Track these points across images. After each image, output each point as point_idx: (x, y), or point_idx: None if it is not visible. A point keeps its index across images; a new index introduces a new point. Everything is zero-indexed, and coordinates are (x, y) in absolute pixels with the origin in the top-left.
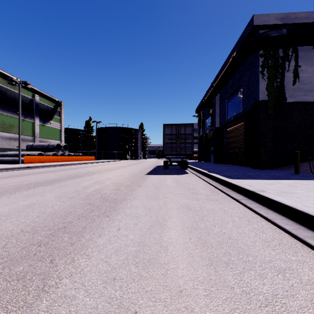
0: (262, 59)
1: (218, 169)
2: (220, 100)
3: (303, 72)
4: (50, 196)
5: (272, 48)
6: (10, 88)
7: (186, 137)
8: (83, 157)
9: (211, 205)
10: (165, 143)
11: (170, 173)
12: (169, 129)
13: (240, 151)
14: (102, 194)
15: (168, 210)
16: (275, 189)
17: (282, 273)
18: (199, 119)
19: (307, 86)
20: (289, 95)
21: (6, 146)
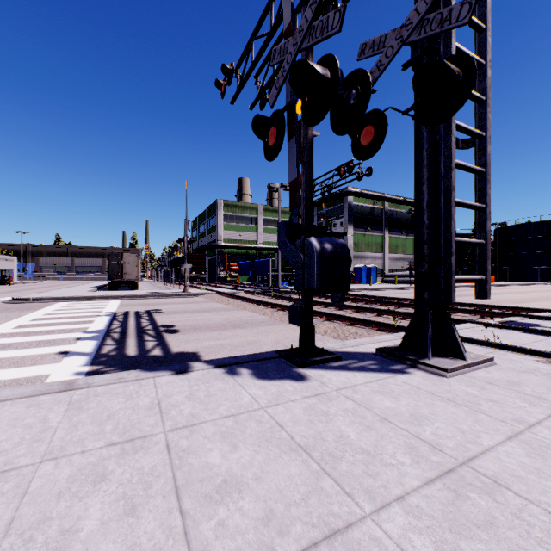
0: None
1: None
2: None
3: None
4: None
5: None
6: (396, 209)
7: None
8: None
9: None
10: None
11: None
12: None
13: None
14: (512, 300)
15: (548, 304)
16: None
17: None
18: None
19: None
20: None
21: (393, 267)
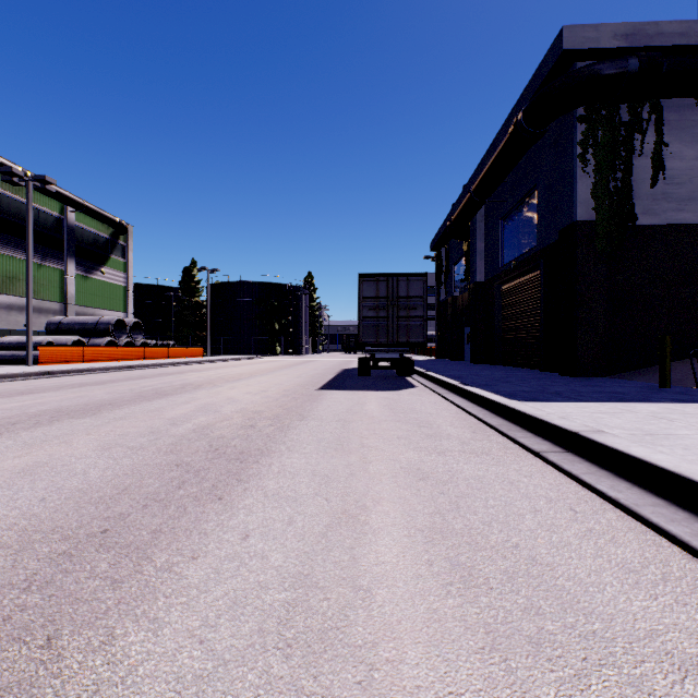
0: (583, 128)
1: (482, 377)
2: (486, 222)
3: (674, 157)
4: (85, 445)
5: (604, 102)
6: (9, 192)
7: (411, 304)
8: (177, 350)
9: (475, 468)
10: (362, 318)
11: (374, 387)
12: (371, 286)
13: (531, 337)
14: (213, 438)
15: (371, 481)
16: (626, 427)
17: (694, 674)
18: (438, 266)
19: (683, 189)
20: (643, 209)
21: None
